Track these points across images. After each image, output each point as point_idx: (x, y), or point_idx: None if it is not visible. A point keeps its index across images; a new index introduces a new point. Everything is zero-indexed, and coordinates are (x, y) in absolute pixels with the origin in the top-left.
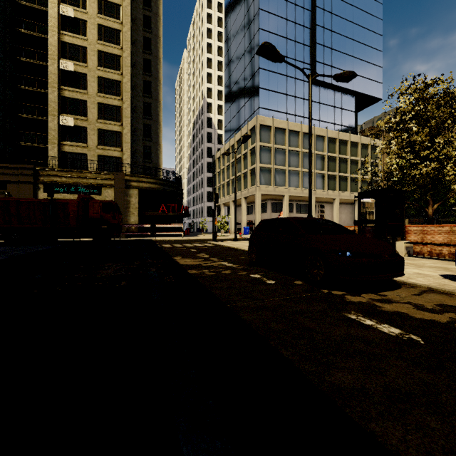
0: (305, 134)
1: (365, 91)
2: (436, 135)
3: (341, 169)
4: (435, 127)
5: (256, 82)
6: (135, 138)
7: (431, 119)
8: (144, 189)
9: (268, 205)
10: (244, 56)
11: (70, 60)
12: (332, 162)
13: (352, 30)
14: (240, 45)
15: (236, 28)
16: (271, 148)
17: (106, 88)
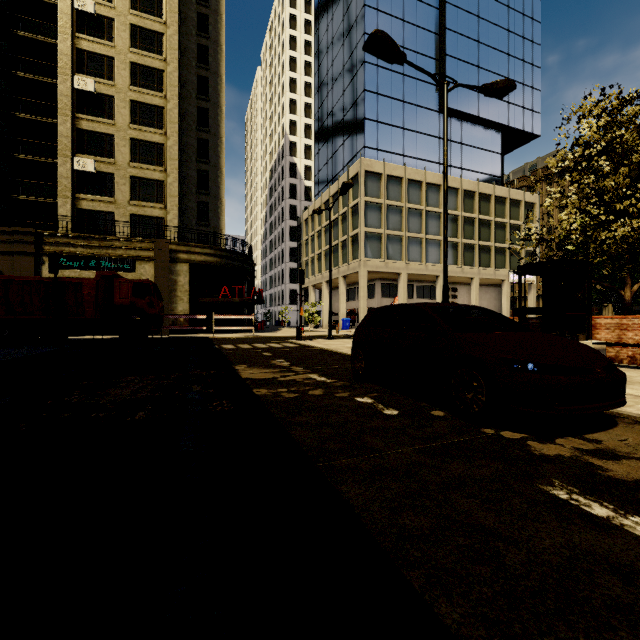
0: (430, 185)
1: (515, 124)
2: (637, 179)
3: (482, 235)
4: (636, 166)
5: (359, 110)
6: (186, 190)
7: (630, 153)
8: (198, 264)
9: (378, 287)
10: (342, 74)
11: (89, 76)
12: (469, 225)
13: (497, 36)
14: (337, 59)
15: (332, 34)
16: (382, 205)
17: (142, 117)
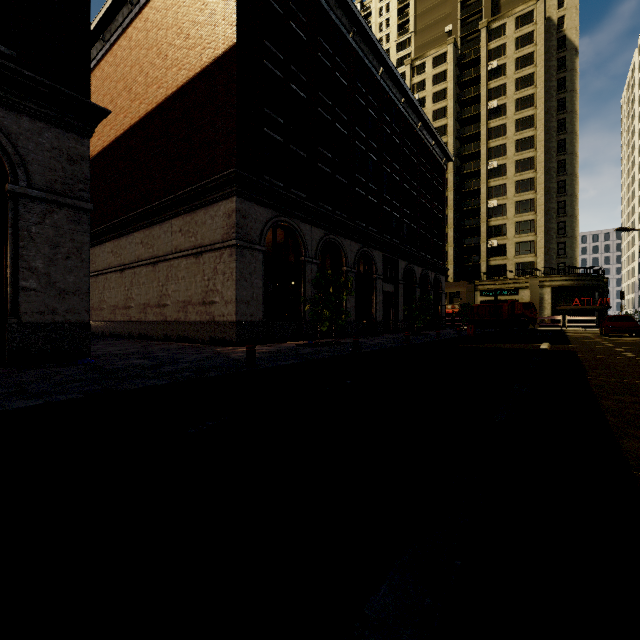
0: None
1: None
2: None
3: None
4: None
5: None
6: (548, 238)
7: None
8: (557, 287)
9: None
10: None
11: (494, 198)
12: None
13: None
14: None
15: None
16: None
17: (521, 208)
